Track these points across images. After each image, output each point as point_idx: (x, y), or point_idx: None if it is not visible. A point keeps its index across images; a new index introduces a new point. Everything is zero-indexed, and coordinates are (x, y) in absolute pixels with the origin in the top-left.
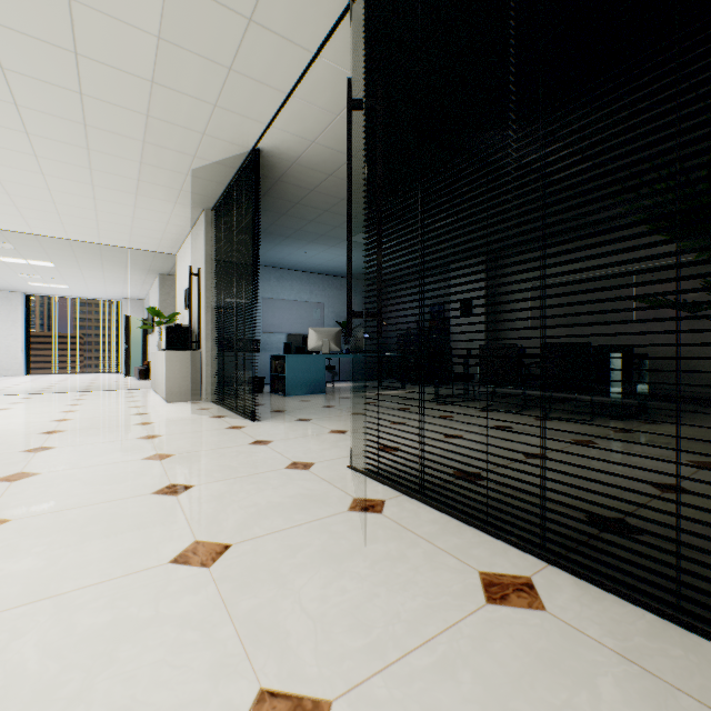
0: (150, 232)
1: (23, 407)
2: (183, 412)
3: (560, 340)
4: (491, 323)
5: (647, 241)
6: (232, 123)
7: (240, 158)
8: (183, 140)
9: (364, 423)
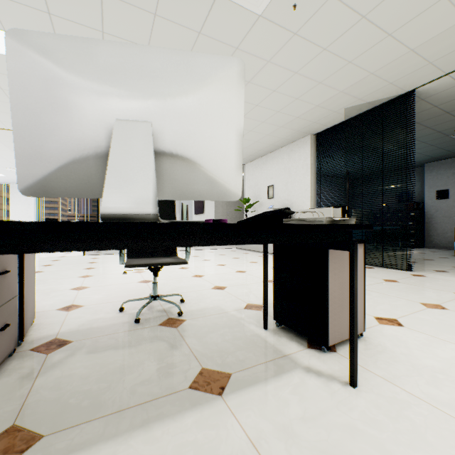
0: (250, 151)
1: (212, 259)
2: None
3: None
4: None
5: None
6: (422, 74)
7: (389, 98)
8: (369, 88)
9: None
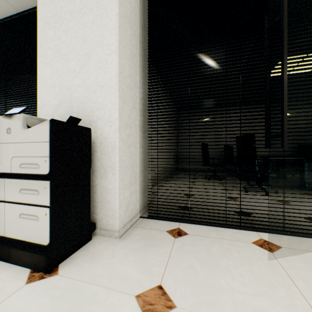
0: None
1: None
2: None
3: None
4: None
5: None
6: None
7: None
8: None
9: None
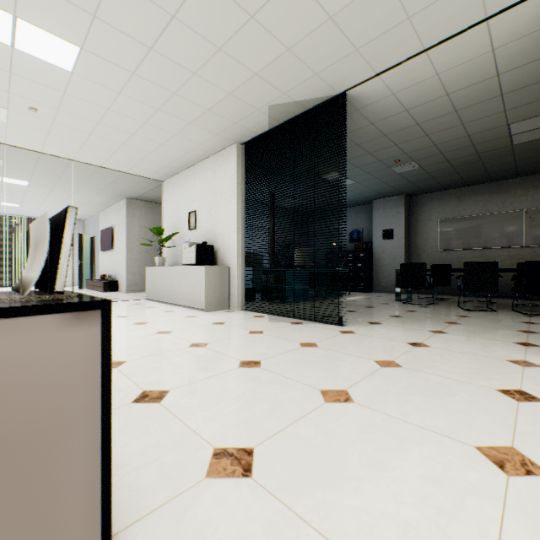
0: (161, 159)
1: None
2: (253, 320)
3: (464, 259)
4: (407, 246)
5: (533, 192)
6: (350, 68)
7: (320, 100)
8: (292, 77)
9: (430, 324)
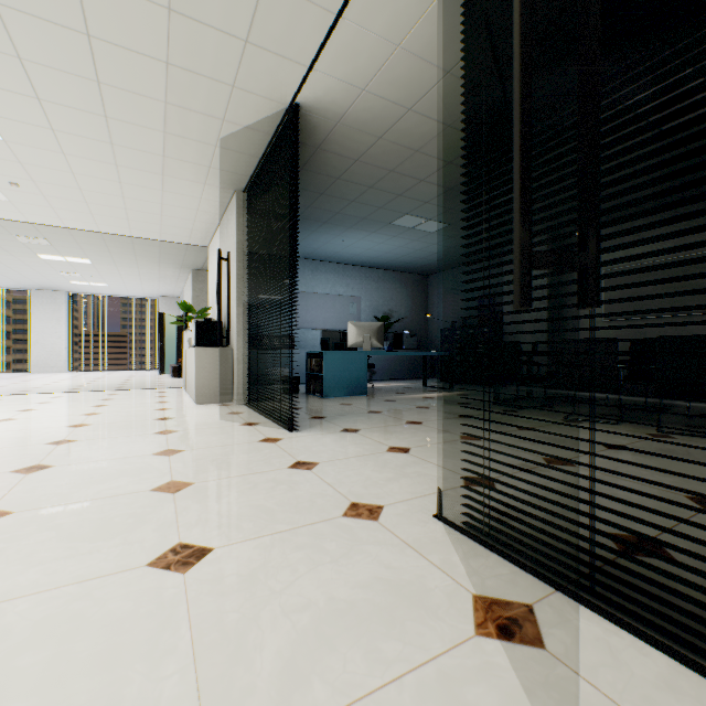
0: (180, 221)
1: (48, 407)
2: (212, 417)
3: (645, 334)
4: (554, 316)
5: None
6: (266, 68)
7: (275, 119)
8: (210, 97)
9: (427, 437)
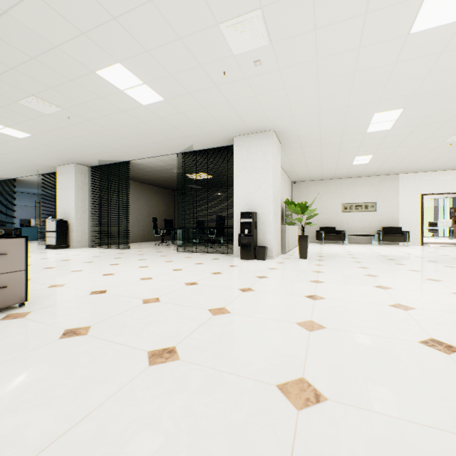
0: None
1: None
2: None
3: None
4: None
5: None
6: (9, 176)
7: (9, 178)
8: None
9: None
